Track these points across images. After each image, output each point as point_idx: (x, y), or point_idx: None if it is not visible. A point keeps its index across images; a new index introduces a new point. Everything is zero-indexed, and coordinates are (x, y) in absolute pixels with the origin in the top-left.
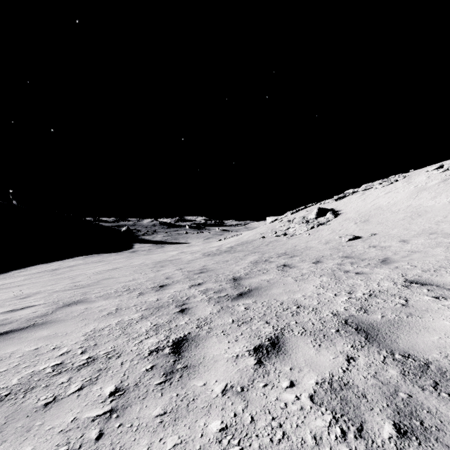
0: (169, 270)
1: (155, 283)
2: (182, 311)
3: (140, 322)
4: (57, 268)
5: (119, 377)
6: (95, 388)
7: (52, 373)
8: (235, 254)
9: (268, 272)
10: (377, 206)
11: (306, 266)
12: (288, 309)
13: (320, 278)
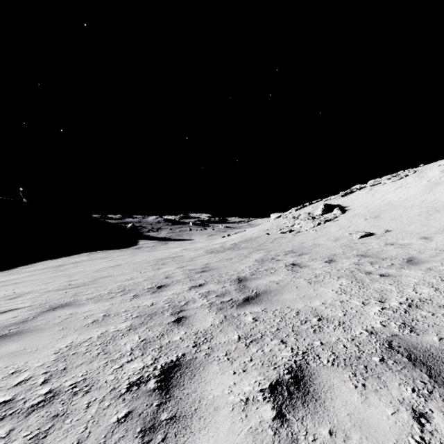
0: (169, 268)
1: (153, 283)
2: (178, 321)
3: (126, 335)
4: (62, 264)
5: (77, 434)
6: None
7: None
8: (239, 252)
9: (276, 272)
10: (388, 201)
11: (319, 266)
12: (307, 321)
13: (339, 280)
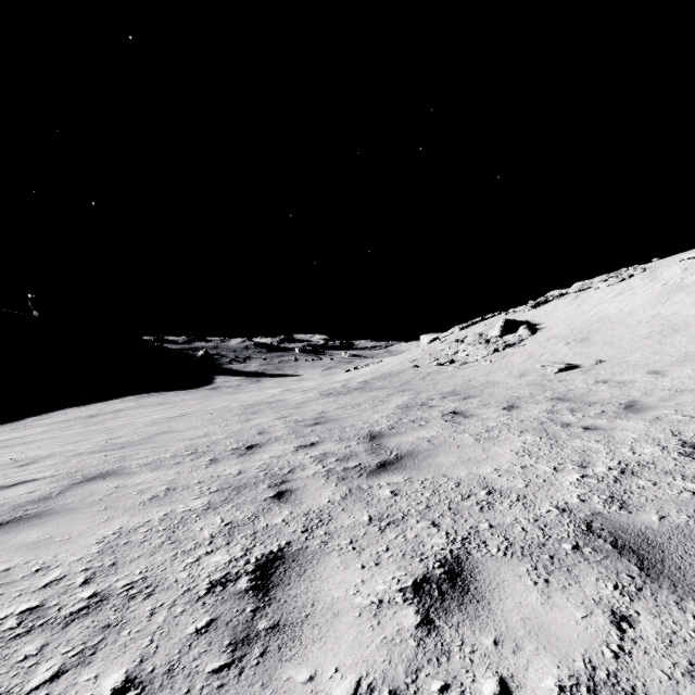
0: (264, 419)
1: (240, 442)
2: (279, 497)
3: (203, 517)
4: (95, 413)
5: (140, 649)
6: (86, 676)
7: (14, 631)
8: (371, 394)
9: (428, 424)
10: (602, 316)
11: (493, 415)
12: (471, 495)
13: (522, 436)
